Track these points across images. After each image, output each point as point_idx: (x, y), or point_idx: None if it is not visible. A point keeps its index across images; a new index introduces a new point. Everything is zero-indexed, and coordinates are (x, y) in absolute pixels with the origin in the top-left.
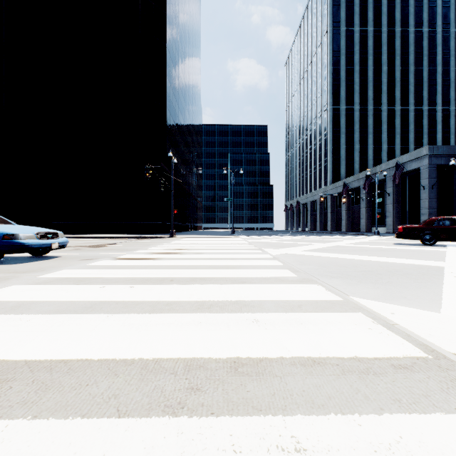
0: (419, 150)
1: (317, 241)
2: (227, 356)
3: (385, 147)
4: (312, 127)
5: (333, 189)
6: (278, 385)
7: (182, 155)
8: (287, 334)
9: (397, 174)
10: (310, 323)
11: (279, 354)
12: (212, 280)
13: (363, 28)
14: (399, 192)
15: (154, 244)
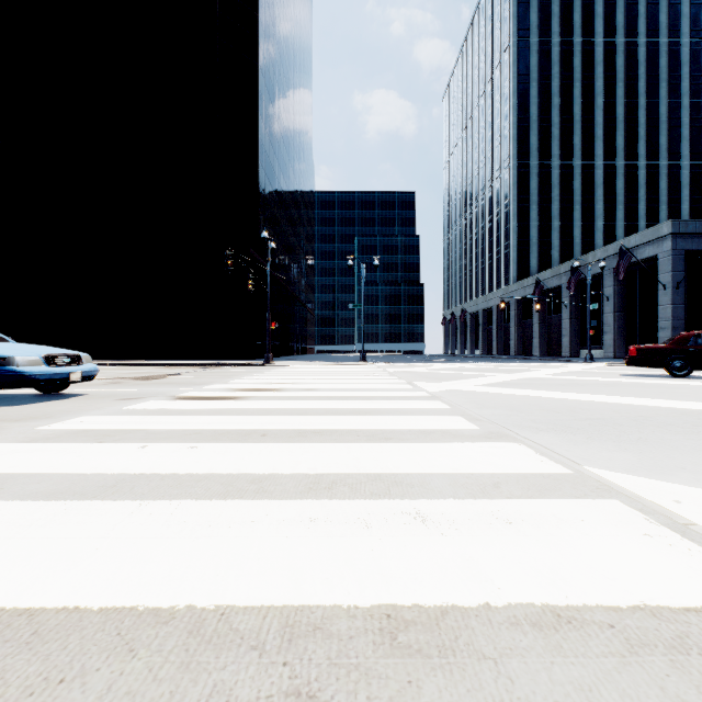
0: (656, 228)
1: (497, 371)
2: (372, 602)
3: (600, 224)
4: (485, 194)
5: (519, 289)
6: (493, 684)
7: (284, 238)
8: (487, 547)
9: (622, 266)
10: (525, 521)
11: (481, 597)
12: (333, 435)
13: (566, 38)
14: (624, 293)
15: (239, 375)
